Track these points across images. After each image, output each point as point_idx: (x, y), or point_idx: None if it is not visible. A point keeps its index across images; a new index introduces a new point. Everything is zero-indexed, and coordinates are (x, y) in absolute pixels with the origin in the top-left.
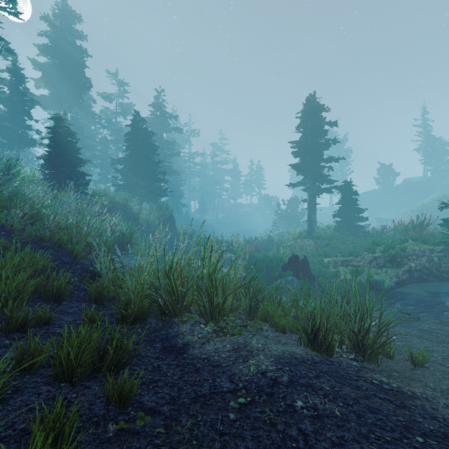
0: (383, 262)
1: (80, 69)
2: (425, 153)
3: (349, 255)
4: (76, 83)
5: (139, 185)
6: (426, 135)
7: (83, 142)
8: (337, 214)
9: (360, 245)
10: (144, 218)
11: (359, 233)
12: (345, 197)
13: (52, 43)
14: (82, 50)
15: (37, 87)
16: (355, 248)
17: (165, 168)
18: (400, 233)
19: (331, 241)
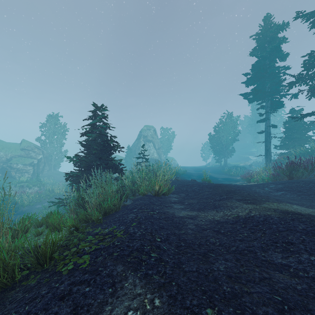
0: None
1: None
2: None
3: None
4: None
5: None
6: None
7: None
8: None
9: None
10: None
11: None
12: None
13: None
14: None
15: None
16: None
17: None
18: None
19: None
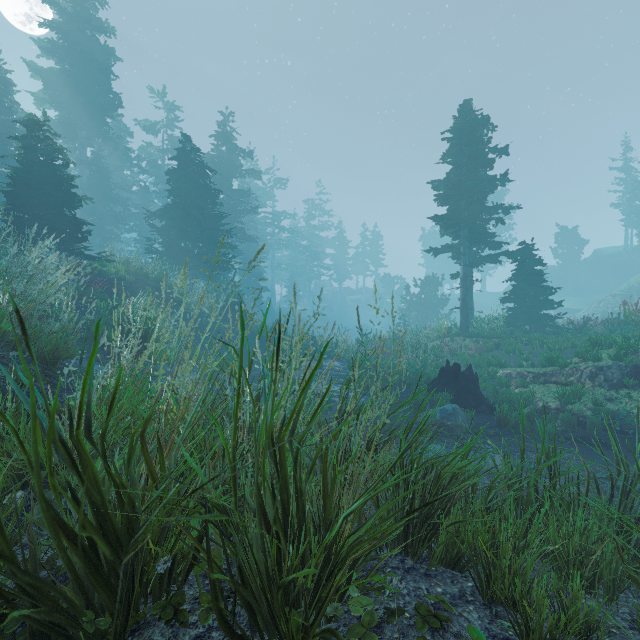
0: (618, 376)
1: (103, 77)
2: (629, 210)
3: (548, 363)
4: (99, 100)
5: (190, 252)
6: (629, 183)
7: (109, 190)
8: (508, 297)
9: (559, 346)
10: (194, 303)
11: (545, 329)
12: (522, 269)
13: (60, 37)
14: (107, 50)
15: (39, 106)
16: (559, 352)
17: (235, 231)
18: (638, 324)
19: (504, 341)
